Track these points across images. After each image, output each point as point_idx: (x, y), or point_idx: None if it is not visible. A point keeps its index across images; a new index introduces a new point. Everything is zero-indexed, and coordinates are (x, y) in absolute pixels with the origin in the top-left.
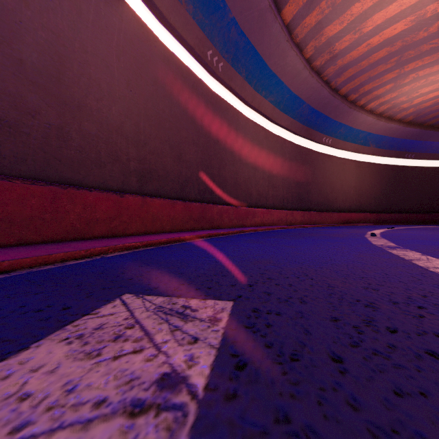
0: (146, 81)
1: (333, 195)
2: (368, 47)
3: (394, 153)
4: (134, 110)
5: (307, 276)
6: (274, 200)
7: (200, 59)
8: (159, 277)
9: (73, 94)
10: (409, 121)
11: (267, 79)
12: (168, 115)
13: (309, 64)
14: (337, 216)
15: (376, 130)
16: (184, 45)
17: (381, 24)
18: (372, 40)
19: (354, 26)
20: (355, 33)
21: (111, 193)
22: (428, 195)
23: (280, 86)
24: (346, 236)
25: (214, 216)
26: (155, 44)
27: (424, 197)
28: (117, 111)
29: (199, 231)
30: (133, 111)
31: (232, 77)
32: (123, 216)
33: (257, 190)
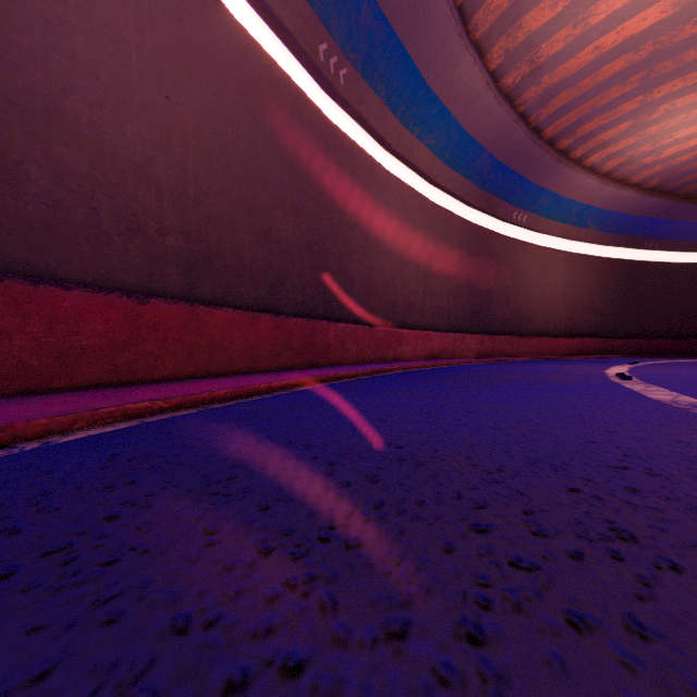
0: (200, 85)
1: (528, 308)
2: (595, 53)
3: (627, 241)
4: (175, 135)
5: (637, 541)
6: (434, 316)
7: (306, 58)
8: (122, 558)
9: (32, 84)
10: (652, 187)
11: (423, 105)
12: (244, 154)
13: (495, 82)
14: (535, 343)
15: (600, 202)
16: (275, 29)
17: (621, 9)
18: (604, 40)
19: (576, 12)
20: (576, 25)
21: (117, 294)
22: (680, 310)
23: (445, 119)
24: (577, 379)
25: (331, 343)
26: (218, 17)
27: (673, 313)
28: (137, 133)
29: (303, 371)
30: (172, 138)
31: (364, 98)
32: (146, 342)
33: (406, 298)
